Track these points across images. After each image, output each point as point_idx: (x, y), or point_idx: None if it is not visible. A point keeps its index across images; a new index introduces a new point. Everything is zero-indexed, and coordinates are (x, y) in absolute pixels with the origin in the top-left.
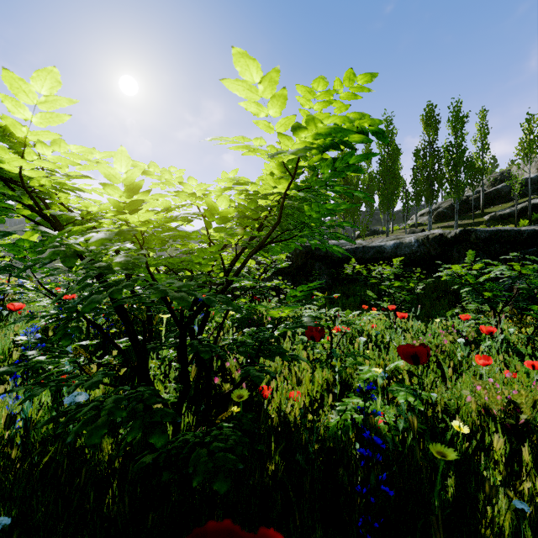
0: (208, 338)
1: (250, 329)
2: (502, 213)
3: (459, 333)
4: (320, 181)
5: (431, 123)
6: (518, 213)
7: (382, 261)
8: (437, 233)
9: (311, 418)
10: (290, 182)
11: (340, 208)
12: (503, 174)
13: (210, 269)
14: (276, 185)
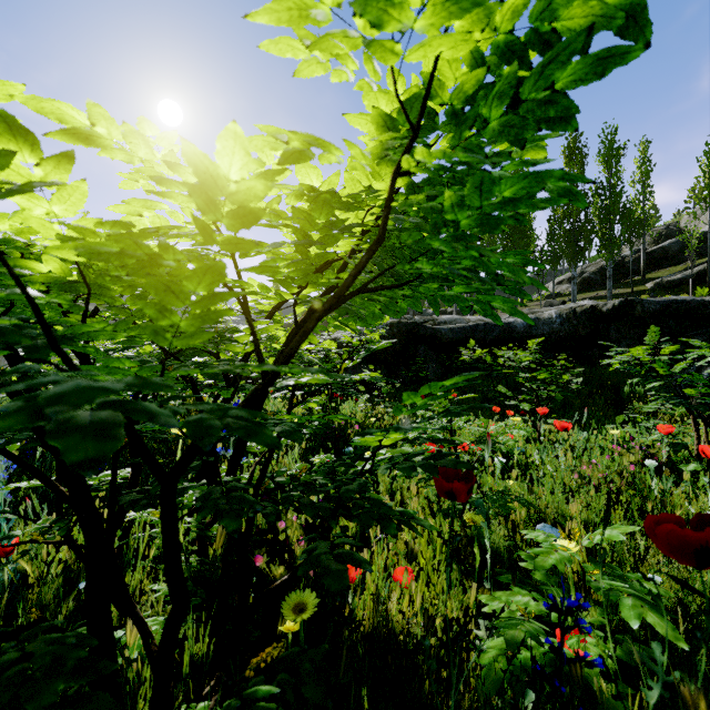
0: (252, 471)
1: (325, 456)
2: (671, 280)
3: (642, 450)
4: (475, 149)
5: (576, 157)
6: (693, 280)
7: (512, 343)
8: (587, 305)
9: (430, 610)
10: (408, 144)
11: (518, 213)
12: (670, 227)
13: (240, 349)
14: (373, 183)
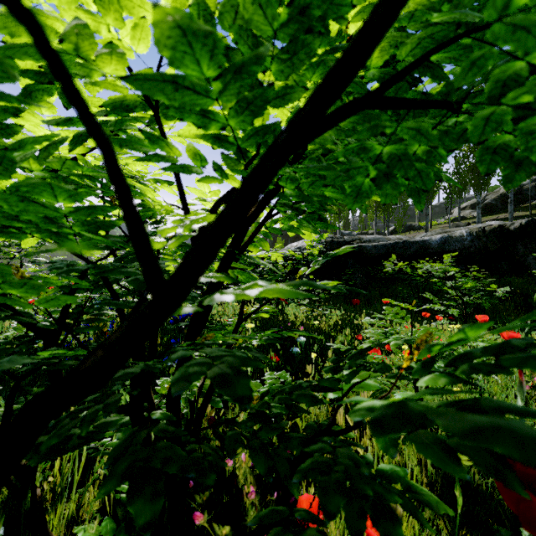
0: (200, 386)
1: (278, 374)
2: None
3: None
4: None
5: None
6: None
7: (427, 257)
8: (496, 224)
9: None
10: None
11: None
12: None
13: (160, 245)
14: None
